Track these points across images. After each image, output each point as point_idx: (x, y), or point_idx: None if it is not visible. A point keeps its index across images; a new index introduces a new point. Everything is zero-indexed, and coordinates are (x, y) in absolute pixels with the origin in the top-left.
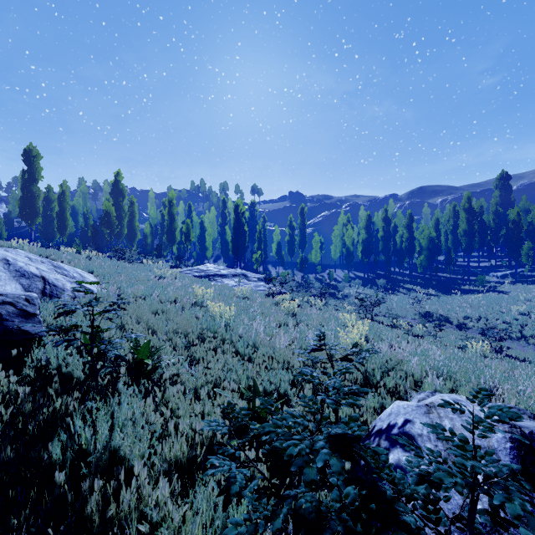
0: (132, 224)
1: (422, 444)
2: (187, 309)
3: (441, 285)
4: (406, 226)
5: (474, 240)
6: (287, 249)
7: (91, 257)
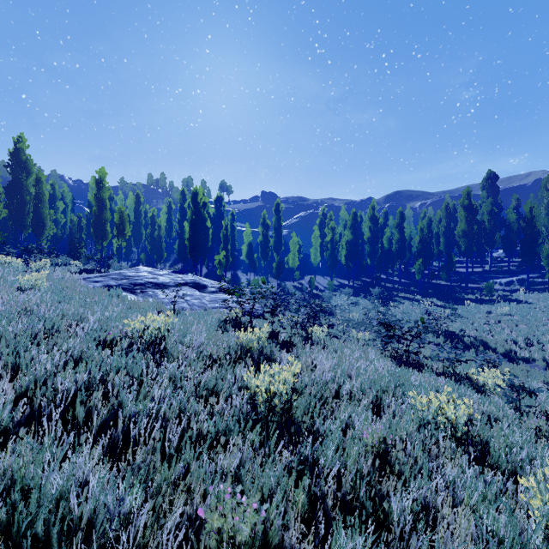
0: (38, 210)
1: None
2: None
3: (441, 294)
4: (397, 226)
5: (473, 242)
6: (260, 252)
7: None
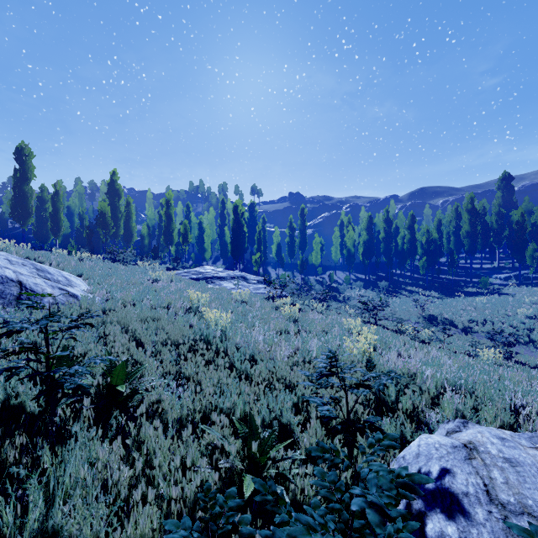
0: (128, 225)
1: (470, 508)
2: (180, 316)
3: (444, 287)
4: (408, 228)
5: (477, 241)
6: (288, 250)
7: (83, 259)
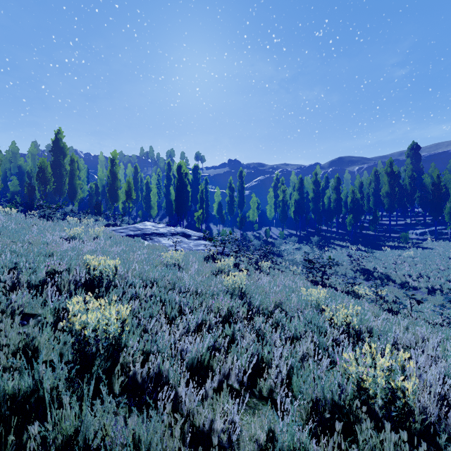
0: (72, 182)
1: None
2: (49, 306)
3: (368, 242)
4: (334, 189)
5: (395, 201)
6: (228, 209)
7: None
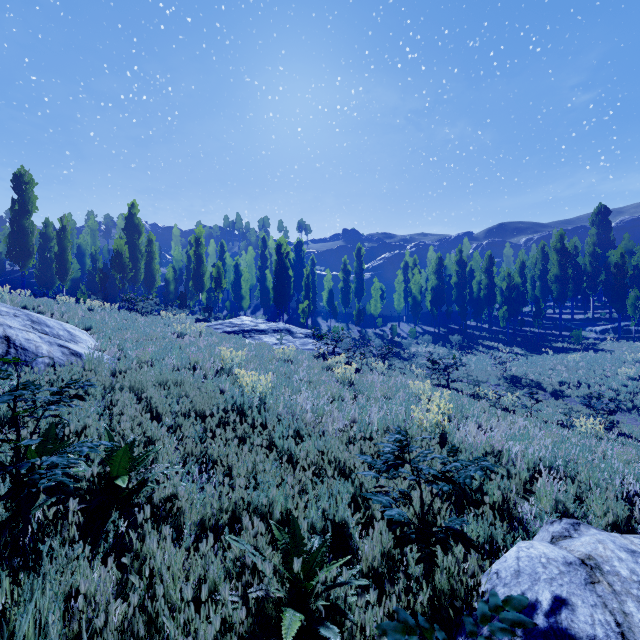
0: (150, 267)
1: None
2: (209, 379)
3: (528, 342)
4: (485, 271)
5: (567, 287)
6: (341, 298)
7: (93, 309)
